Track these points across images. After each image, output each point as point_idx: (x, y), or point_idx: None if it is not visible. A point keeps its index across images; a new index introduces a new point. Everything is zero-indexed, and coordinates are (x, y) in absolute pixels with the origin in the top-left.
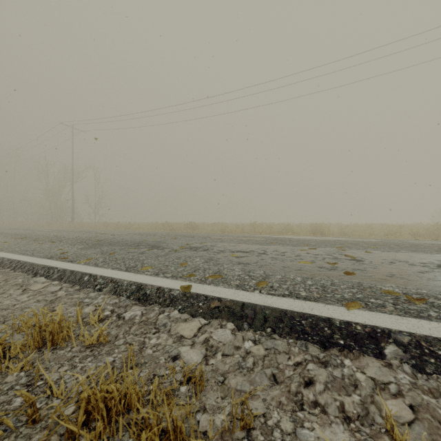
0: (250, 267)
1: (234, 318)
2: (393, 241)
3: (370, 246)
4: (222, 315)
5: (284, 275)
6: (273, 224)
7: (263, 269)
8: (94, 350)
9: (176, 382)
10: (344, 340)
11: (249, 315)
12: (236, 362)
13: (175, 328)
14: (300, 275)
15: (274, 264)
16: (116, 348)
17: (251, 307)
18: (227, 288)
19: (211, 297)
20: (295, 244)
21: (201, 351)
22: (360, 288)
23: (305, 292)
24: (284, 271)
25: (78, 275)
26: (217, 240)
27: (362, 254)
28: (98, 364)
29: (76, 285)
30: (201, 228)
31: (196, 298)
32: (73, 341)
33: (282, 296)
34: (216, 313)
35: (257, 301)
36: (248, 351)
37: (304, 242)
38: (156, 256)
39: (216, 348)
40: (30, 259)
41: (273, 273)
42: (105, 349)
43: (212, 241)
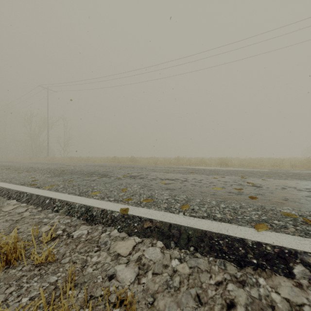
0: (175, 192)
1: (163, 237)
2: (279, 171)
3: (264, 175)
4: (153, 235)
5: (202, 199)
6: (191, 158)
7: (185, 193)
8: (41, 269)
9: (110, 304)
10: (257, 260)
11: (175, 235)
12: (164, 281)
13: (113, 246)
14: (215, 199)
15: (194, 190)
16: (61, 266)
17: (176, 228)
18: (157, 210)
19: (144, 218)
20: (208, 173)
21: (134, 270)
22: (263, 210)
23: (220, 214)
24: (202, 196)
25: (42, 198)
26: (151, 170)
27: (260, 181)
28: (43, 284)
29: (39, 207)
30: (140, 161)
31: (132, 219)
32: (24, 261)
33: (202, 218)
34: (148, 232)
35: (181, 222)
36: (175, 270)
37: (215, 171)
38: (104, 183)
39: (147, 266)
40: (7, 185)
41: (193, 197)
42: (52, 267)
43: (147, 171)
